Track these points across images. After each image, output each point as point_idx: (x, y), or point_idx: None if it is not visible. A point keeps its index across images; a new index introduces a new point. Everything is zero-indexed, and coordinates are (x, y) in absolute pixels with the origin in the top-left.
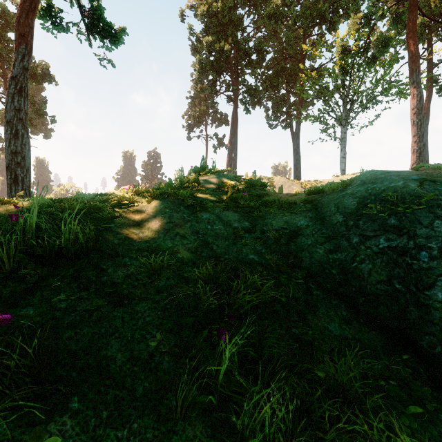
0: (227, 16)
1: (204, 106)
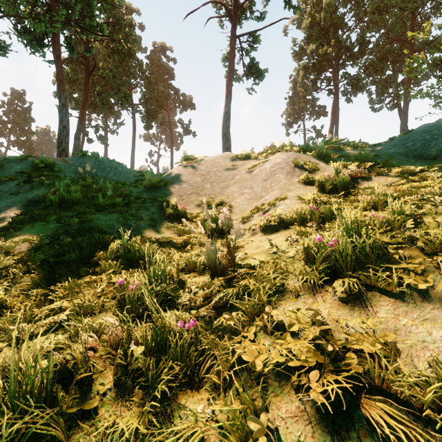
0: (329, 22)
1: (303, 102)
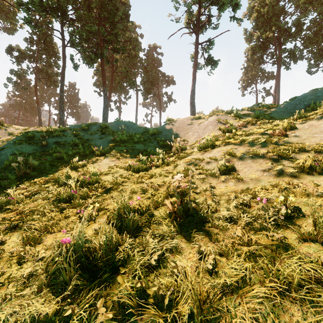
0: (271, 14)
1: (254, 71)
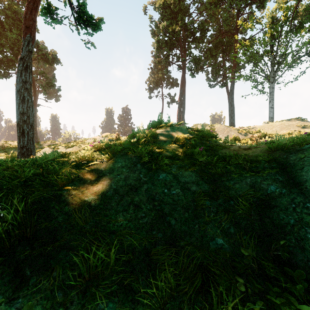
0: (177, 6)
1: (161, 73)
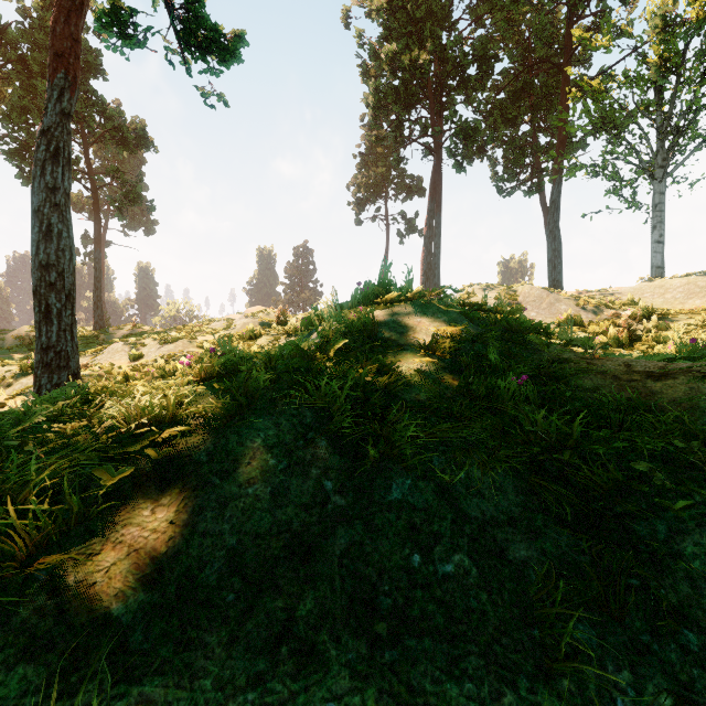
0: (423, 5)
1: (383, 166)
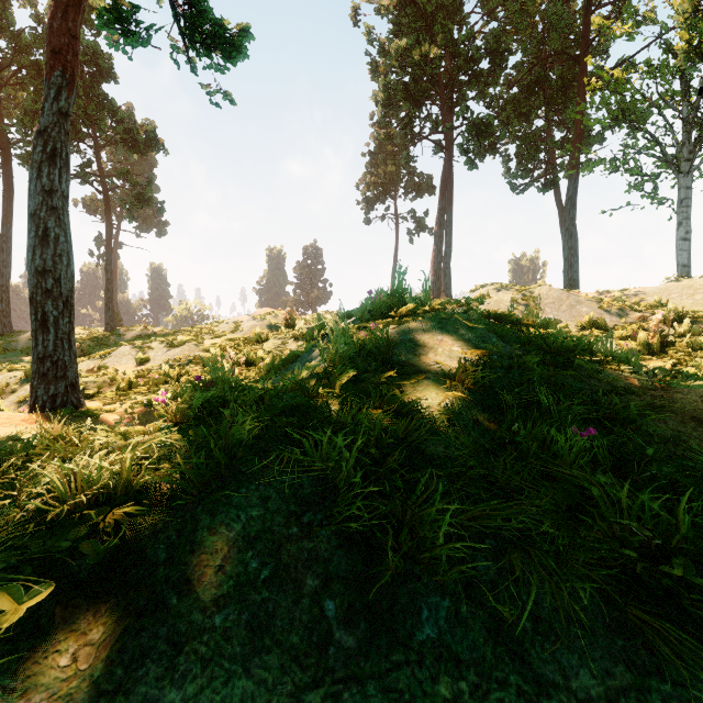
0: None
1: (393, 165)
